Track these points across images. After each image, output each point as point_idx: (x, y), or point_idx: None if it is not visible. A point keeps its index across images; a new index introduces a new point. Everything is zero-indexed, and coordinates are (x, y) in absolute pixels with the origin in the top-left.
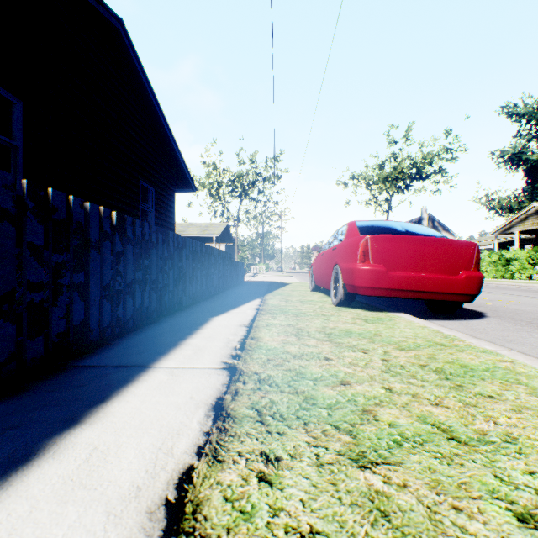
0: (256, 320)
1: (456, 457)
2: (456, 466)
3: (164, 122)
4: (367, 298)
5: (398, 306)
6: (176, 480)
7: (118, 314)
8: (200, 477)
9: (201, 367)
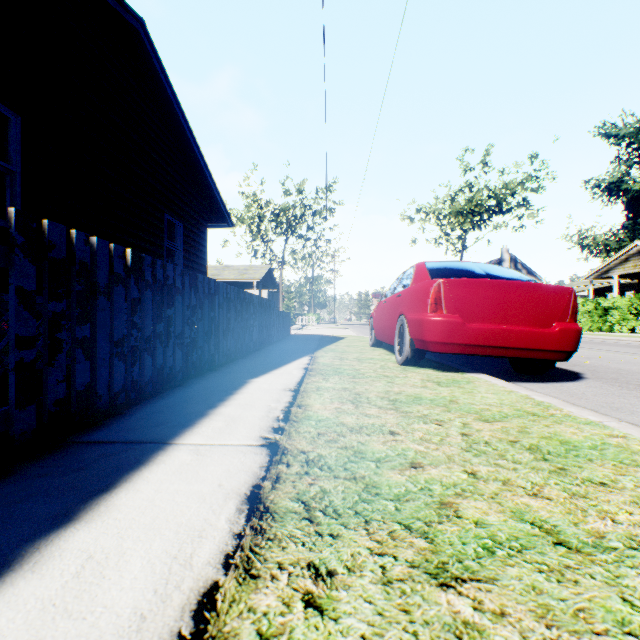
0: (304, 383)
1: (567, 571)
2: (568, 583)
3: (194, 143)
4: (439, 356)
5: (476, 365)
6: (193, 605)
7: (134, 376)
8: (226, 600)
9: (234, 444)
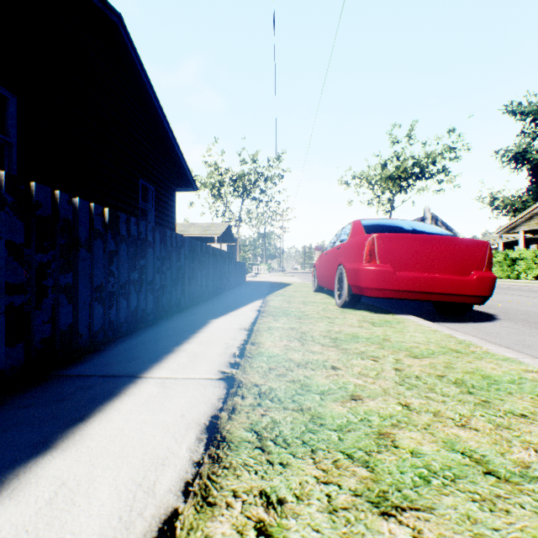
0: (257, 323)
1: (498, 500)
2: (500, 513)
3: (164, 120)
4: (372, 299)
5: (404, 307)
6: (154, 532)
7: (111, 317)
8: (185, 528)
9: (196, 378)
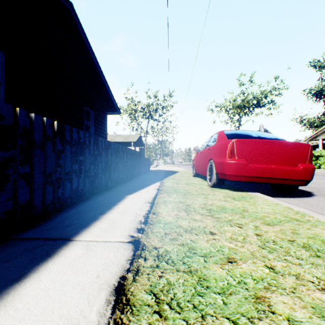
0: (157, 198)
1: None
2: None
3: (99, 70)
4: (230, 181)
5: (251, 187)
6: None
7: (59, 195)
8: None
9: (112, 241)
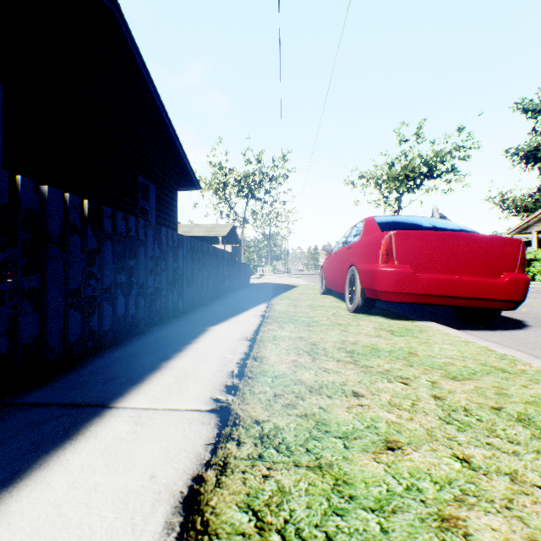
0: (261, 331)
1: None
2: None
3: (165, 115)
4: (383, 303)
5: (420, 312)
6: None
7: (92, 326)
8: None
9: (180, 409)
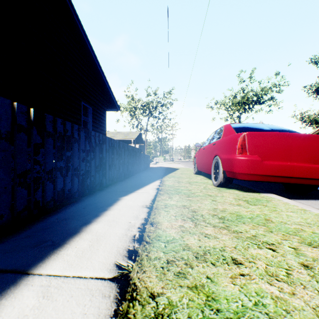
0: (156, 201)
1: None
2: None
3: (97, 64)
4: (234, 180)
5: (260, 186)
6: None
7: (37, 198)
8: None
9: (87, 277)
